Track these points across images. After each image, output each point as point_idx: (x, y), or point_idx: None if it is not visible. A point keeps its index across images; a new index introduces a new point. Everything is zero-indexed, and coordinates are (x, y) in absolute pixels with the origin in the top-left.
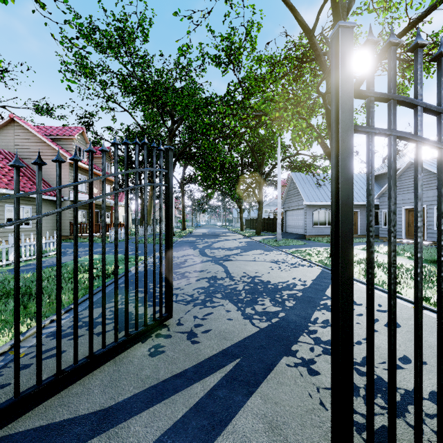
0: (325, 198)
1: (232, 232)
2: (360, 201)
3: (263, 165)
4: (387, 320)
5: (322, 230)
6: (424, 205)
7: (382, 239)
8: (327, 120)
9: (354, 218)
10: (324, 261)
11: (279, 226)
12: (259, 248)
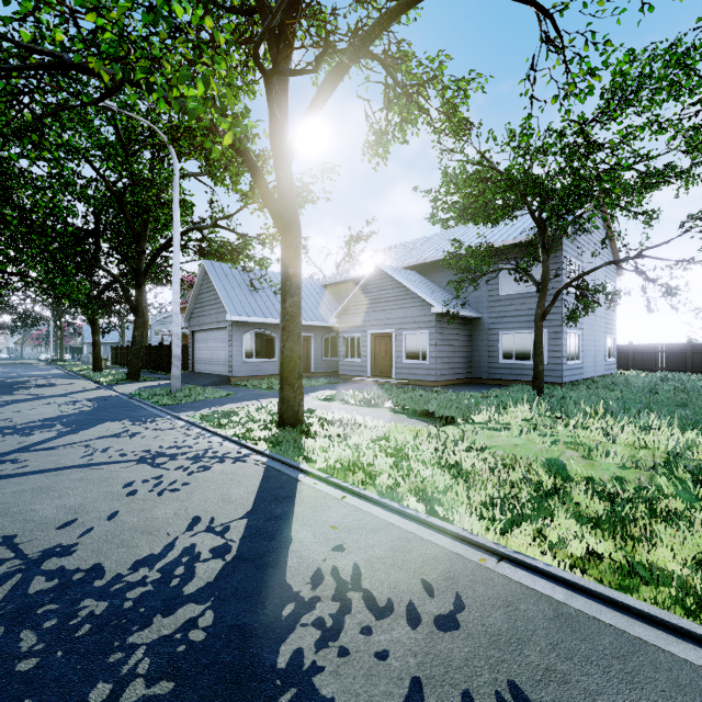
0: (264, 311)
1: (69, 376)
2: (315, 321)
3: (145, 236)
4: (488, 681)
5: (260, 366)
6: (393, 330)
7: (343, 377)
8: (273, 144)
9: (307, 346)
10: (268, 439)
11: (176, 362)
12: (120, 417)
